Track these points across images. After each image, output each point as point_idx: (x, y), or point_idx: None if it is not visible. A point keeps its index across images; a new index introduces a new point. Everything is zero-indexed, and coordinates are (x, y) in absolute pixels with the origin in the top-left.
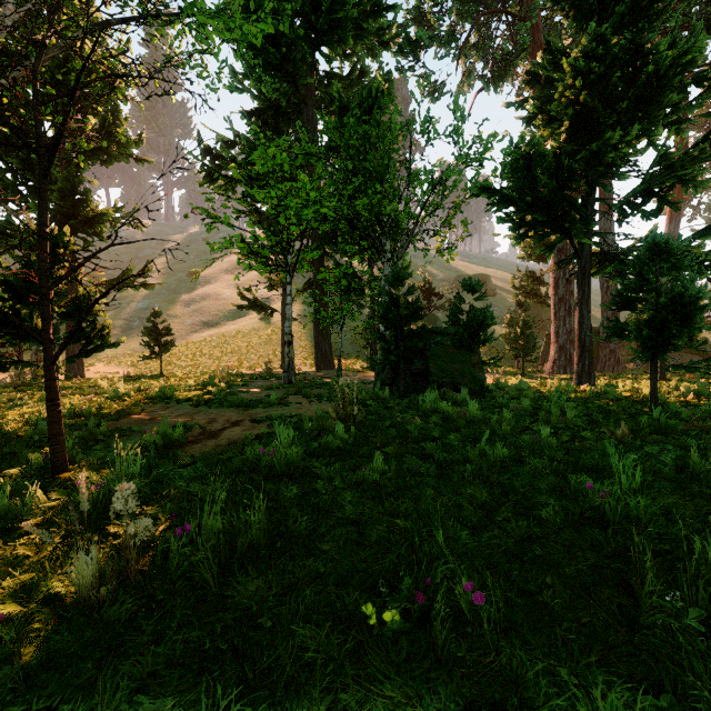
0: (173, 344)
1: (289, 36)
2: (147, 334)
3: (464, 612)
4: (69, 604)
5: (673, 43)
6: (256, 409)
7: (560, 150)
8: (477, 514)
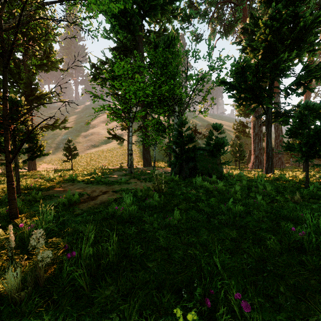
0: (77, 155)
1: (131, 12)
2: (65, 150)
3: (234, 311)
4: (5, 299)
5: (311, 13)
6: (115, 185)
7: (258, 63)
8: (232, 245)
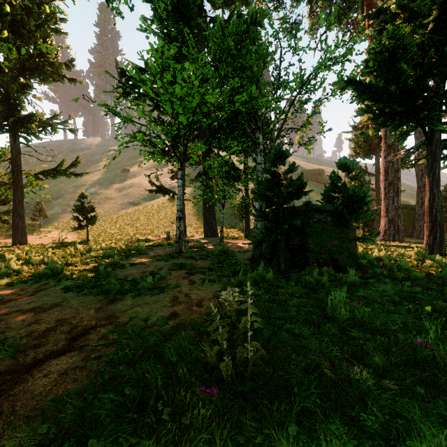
0: (97, 219)
1: None
2: (76, 211)
3: None
4: None
5: None
6: (125, 299)
7: (422, 43)
8: None
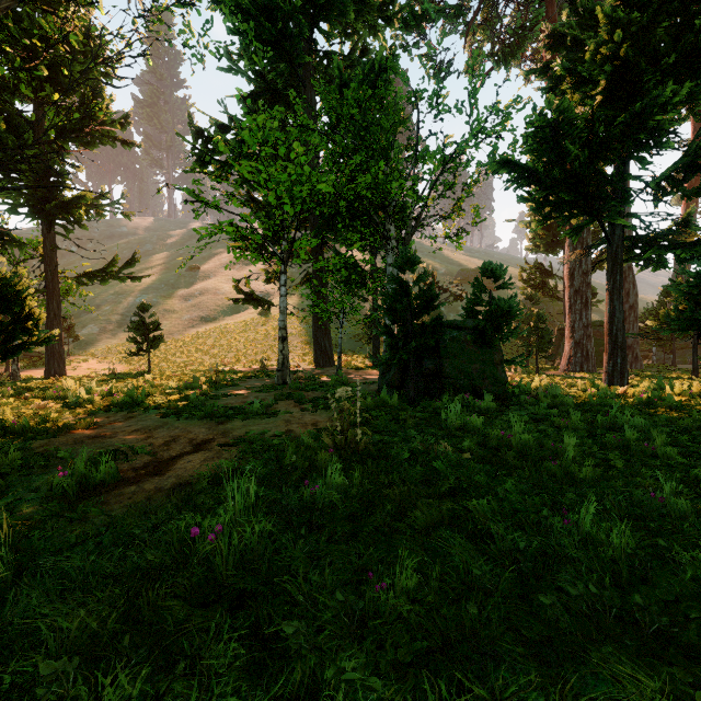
0: (162, 340)
1: (285, 8)
2: (133, 329)
3: None
4: None
5: None
6: (233, 421)
7: (592, 117)
8: None
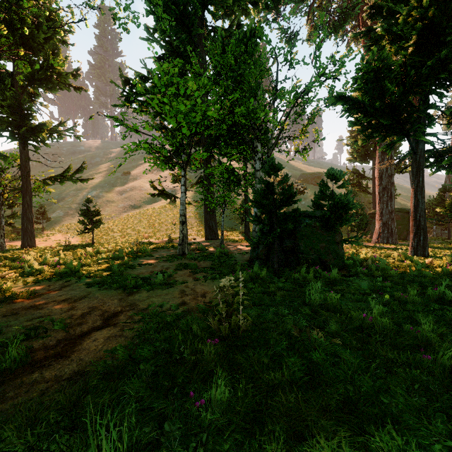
0: (102, 222)
1: None
2: (82, 215)
3: None
4: None
5: None
6: (141, 292)
7: (404, 63)
8: None
